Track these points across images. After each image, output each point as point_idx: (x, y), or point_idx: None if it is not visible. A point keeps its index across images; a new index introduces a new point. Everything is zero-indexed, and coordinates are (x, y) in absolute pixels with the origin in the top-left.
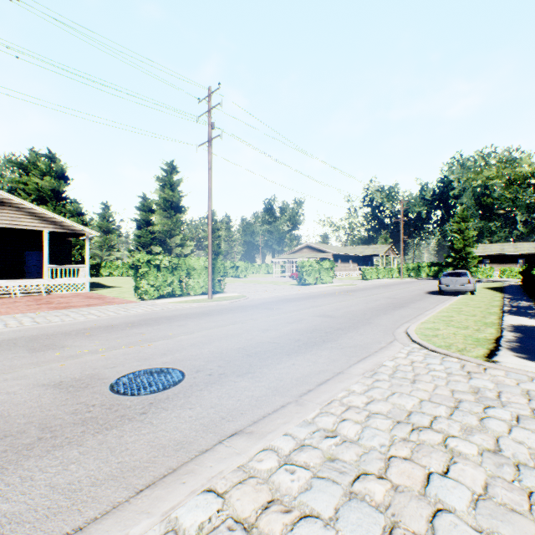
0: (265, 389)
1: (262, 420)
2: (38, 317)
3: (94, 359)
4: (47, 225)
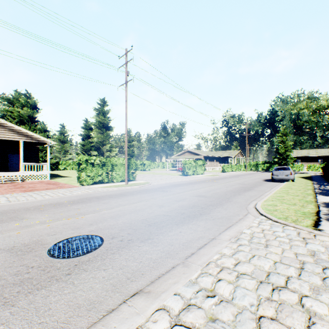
0: (160, 252)
1: (157, 281)
2: (11, 197)
3: (42, 228)
4: (22, 137)
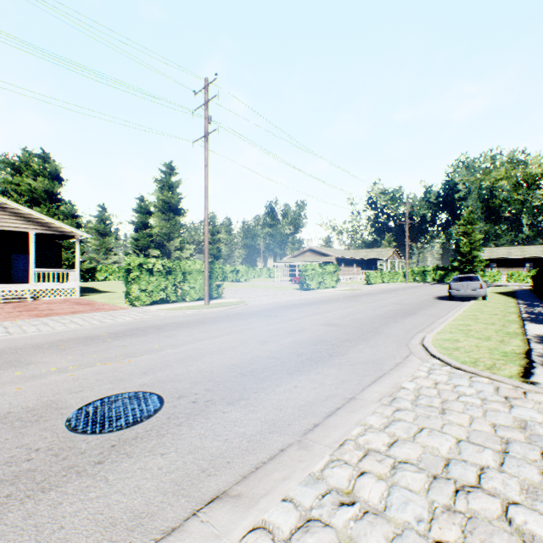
0: (260, 423)
1: (253, 474)
2: (13, 326)
3: (60, 379)
4: (33, 226)
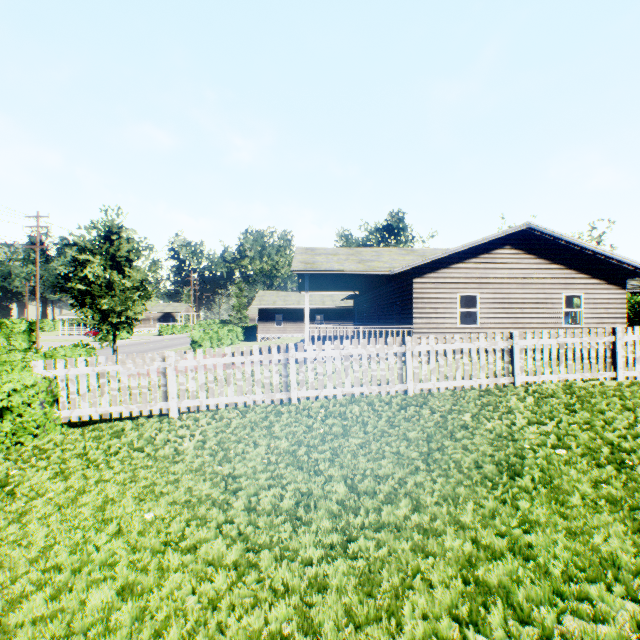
0: None
1: None
2: None
3: None
4: None
